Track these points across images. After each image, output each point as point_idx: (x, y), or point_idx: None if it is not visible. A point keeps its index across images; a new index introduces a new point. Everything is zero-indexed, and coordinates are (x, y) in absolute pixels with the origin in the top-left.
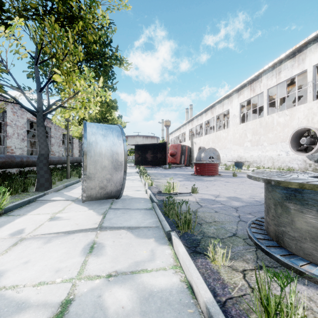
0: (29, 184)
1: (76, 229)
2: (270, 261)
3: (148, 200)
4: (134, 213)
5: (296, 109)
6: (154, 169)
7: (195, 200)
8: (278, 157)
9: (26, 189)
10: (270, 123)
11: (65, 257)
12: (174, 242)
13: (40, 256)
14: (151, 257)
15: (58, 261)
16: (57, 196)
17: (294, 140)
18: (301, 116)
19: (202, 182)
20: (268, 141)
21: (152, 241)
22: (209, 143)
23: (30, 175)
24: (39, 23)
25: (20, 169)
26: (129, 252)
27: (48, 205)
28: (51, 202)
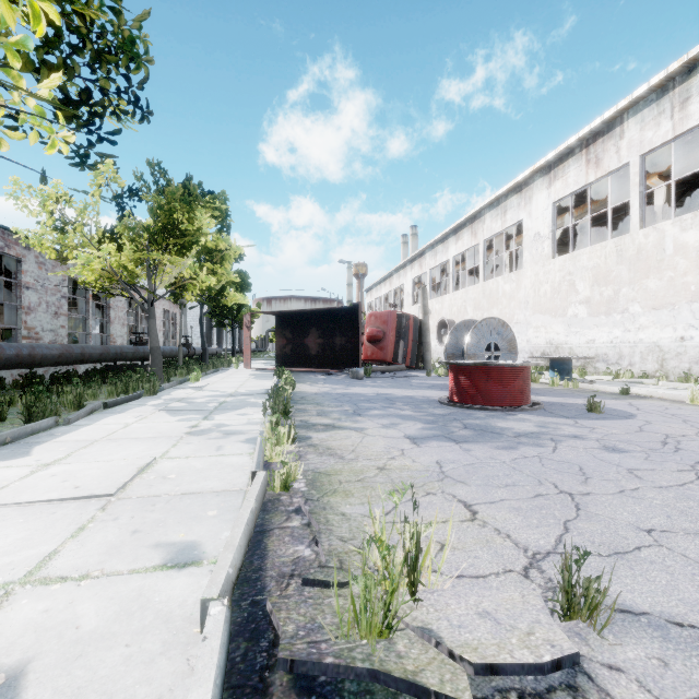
0: None
1: None
2: None
3: None
4: None
5: None
6: (325, 380)
7: None
8: (680, 345)
9: None
10: (652, 251)
11: None
12: None
13: None
14: None
15: None
16: None
17: None
18: None
19: (514, 451)
20: (645, 300)
21: None
22: (466, 310)
23: None
24: None
25: None
26: None
27: None
28: None
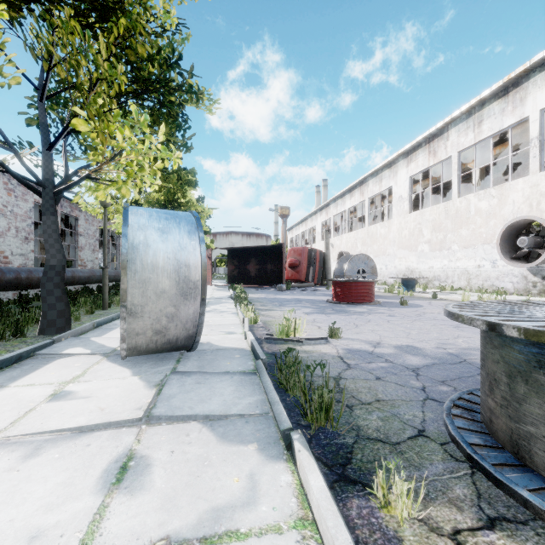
0: (29, 320)
1: (97, 422)
2: (508, 504)
3: (249, 354)
4: (220, 384)
5: (510, 186)
6: (262, 291)
7: (336, 354)
8: (478, 270)
9: (20, 331)
10: (464, 212)
11: (61, 495)
12: (299, 458)
13: (5, 494)
14: (248, 495)
15: (42, 508)
16: (76, 346)
17: (506, 240)
18: (519, 198)
19: (348, 316)
20: (460, 242)
21: (253, 451)
22: (356, 245)
23: (38, 303)
24: (44, 19)
25: (20, 292)
26: (203, 480)
27: (55, 365)
28: (63, 359)
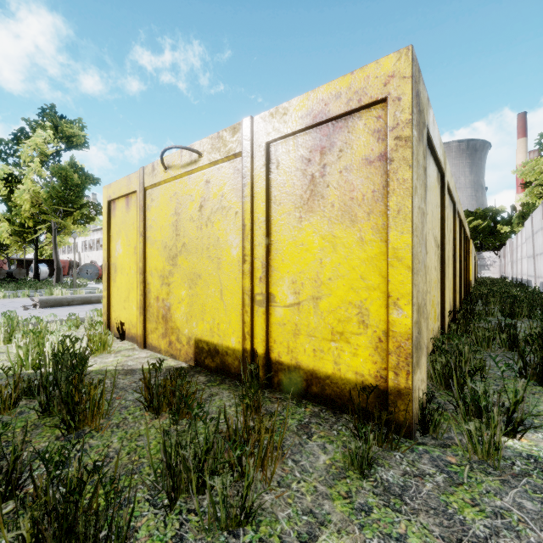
0: None
1: None
2: None
3: None
4: None
5: None
6: None
7: None
8: None
9: None
10: None
11: None
12: None
13: None
14: None
15: None
16: None
17: None
18: None
19: None
20: None
21: None
22: (100, 258)
23: None
24: None
25: None
26: None
27: None
28: None
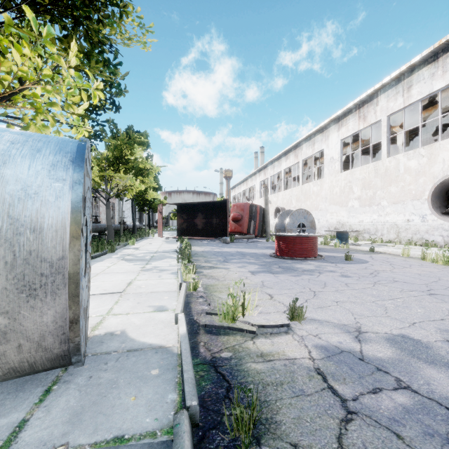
0: None
1: None
2: None
3: (174, 366)
4: None
5: (440, 145)
6: (207, 244)
7: (310, 363)
8: (407, 224)
9: None
10: (393, 170)
11: None
12: None
13: None
14: None
15: None
16: None
17: (436, 196)
18: None
19: (298, 277)
20: (389, 198)
21: None
22: (291, 202)
23: None
24: None
25: None
26: None
27: None
28: None
